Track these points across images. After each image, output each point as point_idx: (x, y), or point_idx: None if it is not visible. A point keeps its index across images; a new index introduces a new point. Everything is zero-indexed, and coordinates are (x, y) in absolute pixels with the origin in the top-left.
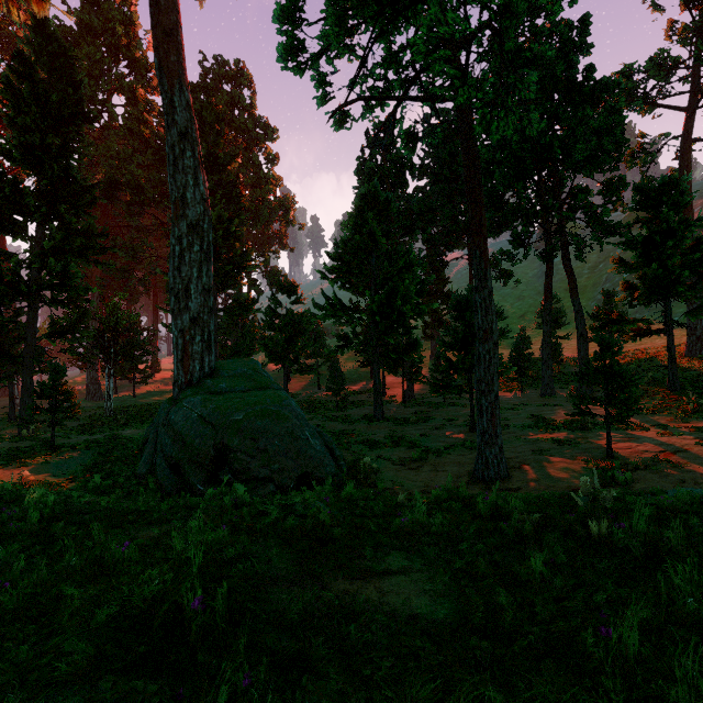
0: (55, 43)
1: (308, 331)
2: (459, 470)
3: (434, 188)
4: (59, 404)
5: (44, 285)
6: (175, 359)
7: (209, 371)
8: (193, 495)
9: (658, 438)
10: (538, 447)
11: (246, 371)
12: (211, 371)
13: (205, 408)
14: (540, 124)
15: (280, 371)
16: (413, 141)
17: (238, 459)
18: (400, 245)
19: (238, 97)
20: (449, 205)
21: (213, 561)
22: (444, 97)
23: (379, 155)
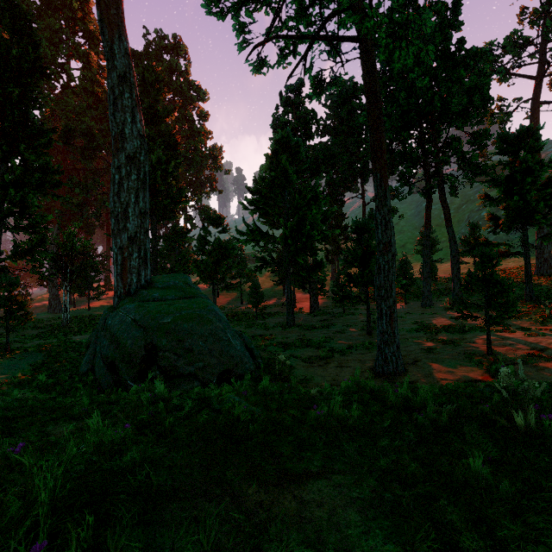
0: (16, 7)
1: (232, 255)
2: (361, 366)
3: (335, 140)
4: (14, 313)
5: (5, 212)
6: (115, 273)
7: (145, 284)
8: (127, 391)
9: (526, 338)
10: (426, 346)
11: (177, 284)
12: (147, 284)
13: (138, 313)
14: (424, 81)
15: (211, 290)
16: (320, 85)
17: (166, 358)
18: (307, 186)
19: (176, 64)
20: (347, 154)
21: (99, 472)
22: (349, 37)
23: (290, 112)
